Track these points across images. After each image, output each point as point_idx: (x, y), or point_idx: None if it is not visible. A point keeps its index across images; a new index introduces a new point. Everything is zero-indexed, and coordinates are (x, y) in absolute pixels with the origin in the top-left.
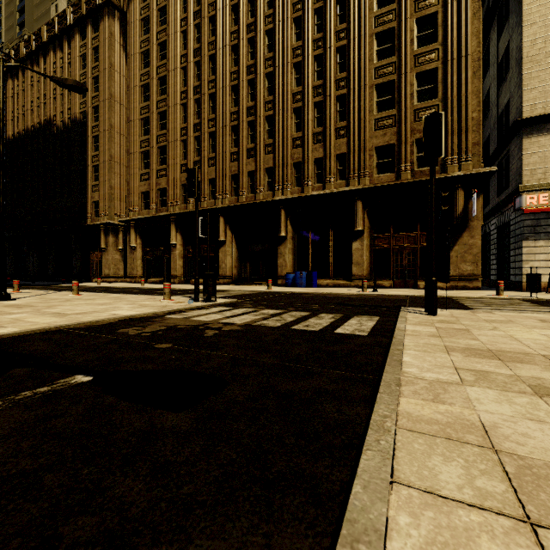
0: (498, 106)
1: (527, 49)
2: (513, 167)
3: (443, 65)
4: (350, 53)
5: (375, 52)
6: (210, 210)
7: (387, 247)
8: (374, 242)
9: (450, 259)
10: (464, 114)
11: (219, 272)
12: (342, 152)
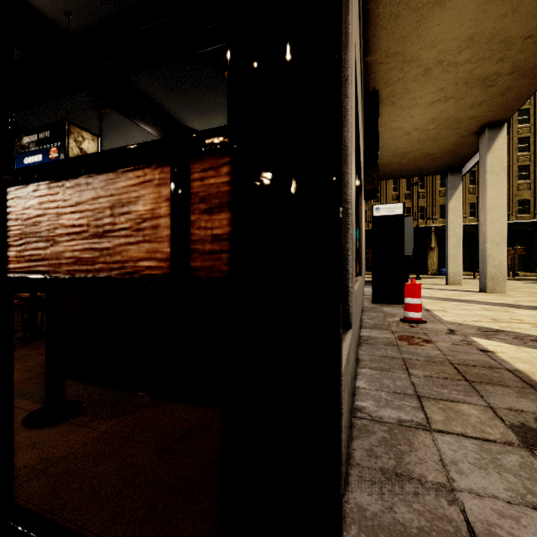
0: None
1: None
2: None
3: (533, 164)
4: None
5: None
6: None
7: None
8: None
9: (536, 262)
10: None
11: None
12: (473, 202)
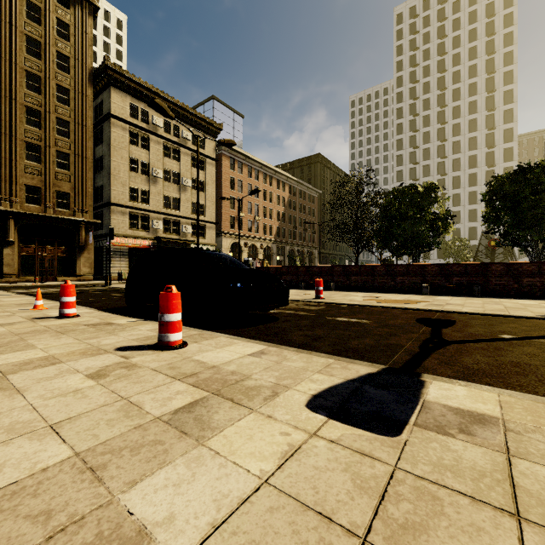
0: (95, 182)
1: (113, 171)
2: (106, 221)
3: (73, 155)
4: (2, 105)
5: (25, 118)
6: None
7: (33, 254)
8: (22, 250)
9: (78, 265)
10: (85, 188)
11: None
12: None
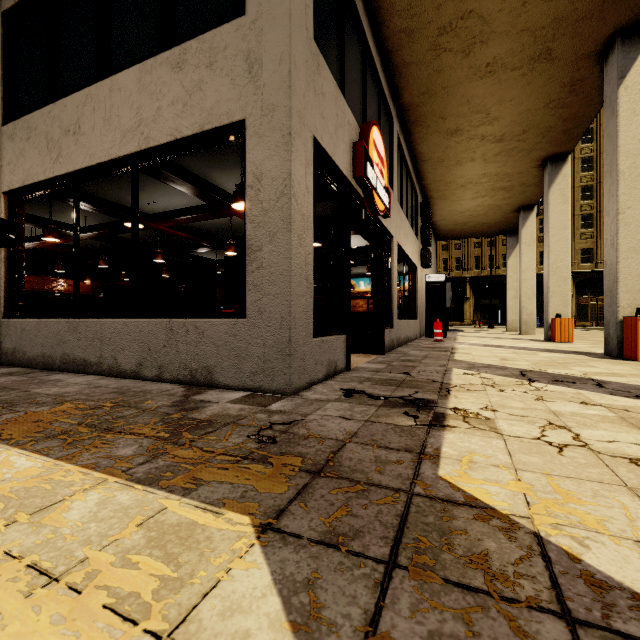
0: None
1: None
2: None
3: None
4: None
5: (580, 196)
6: (459, 278)
7: (585, 303)
8: (577, 301)
9: None
10: None
11: (464, 318)
12: None
